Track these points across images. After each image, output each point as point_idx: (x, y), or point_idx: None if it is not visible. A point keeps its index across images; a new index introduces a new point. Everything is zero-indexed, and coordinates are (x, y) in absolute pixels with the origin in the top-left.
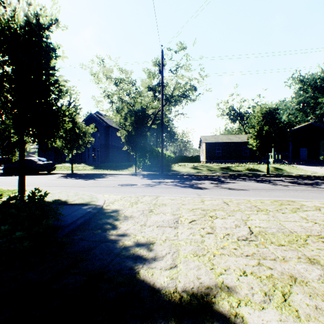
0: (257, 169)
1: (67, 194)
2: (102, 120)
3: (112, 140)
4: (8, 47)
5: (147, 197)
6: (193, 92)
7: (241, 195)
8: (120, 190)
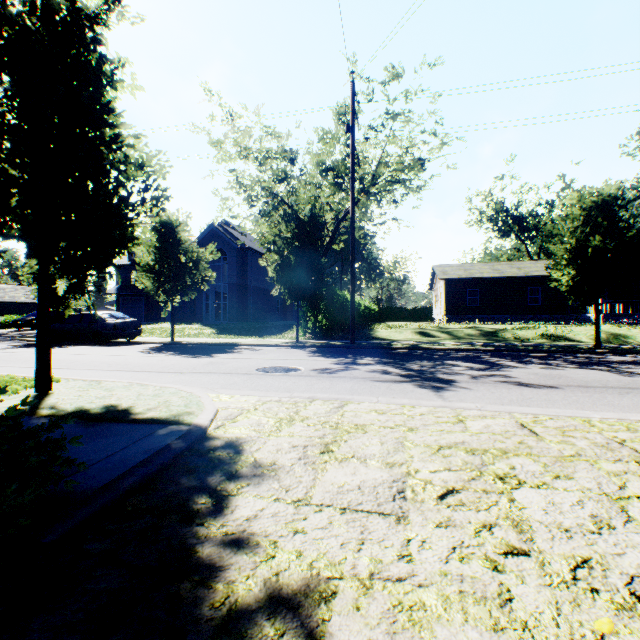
0: (566, 337)
1: (138, 391)
2: (233, 237)
3: (253, 276)
4: (4, 58)
5: (317, 403)
6: (417, 173)
7: (556, 402)
8: (259, 383)
